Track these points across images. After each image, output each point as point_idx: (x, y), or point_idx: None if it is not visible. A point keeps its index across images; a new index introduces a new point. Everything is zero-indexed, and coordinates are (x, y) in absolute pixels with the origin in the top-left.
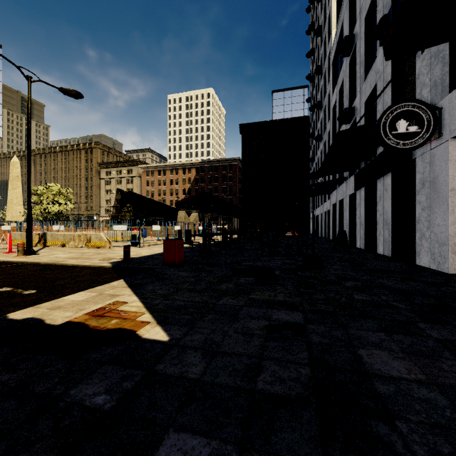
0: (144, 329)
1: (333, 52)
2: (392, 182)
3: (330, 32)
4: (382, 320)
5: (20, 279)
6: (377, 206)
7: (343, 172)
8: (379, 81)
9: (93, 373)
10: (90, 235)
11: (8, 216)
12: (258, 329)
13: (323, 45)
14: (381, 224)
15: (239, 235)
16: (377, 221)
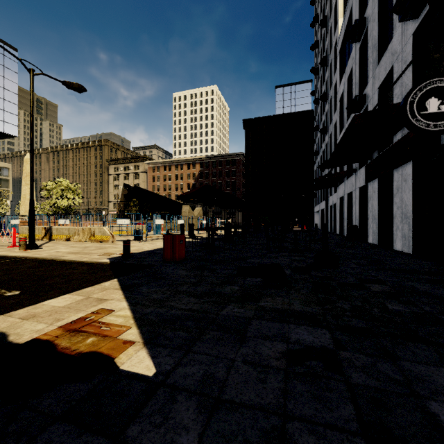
0: (125, 353)
1: (340, 40)
2: (413, 172)
3: (337, 21)
4: (440, 346)
5: (10, 277)
6: (394, 198)
7: (354, 162)
8: (396, 63)
9: (33, 442)
10: (93, 229)
11: (21, 211)
12: (275, 357)
13: (329, 36)
14: (399, 217)
15: (244, 229)
16: (394, 214)
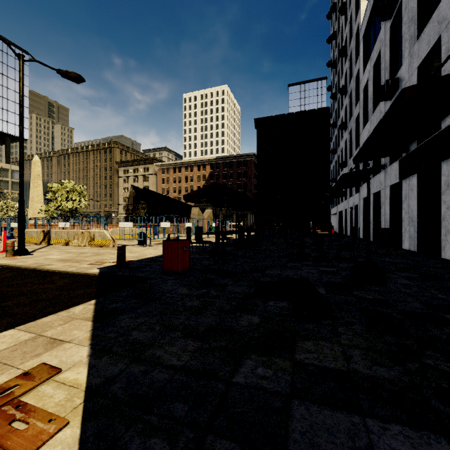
0: None
1: (363, 24)
2: None
3: (359, 5)
4: None
5: None
6: (443, 196)
7: (387, 156)
8: (445, 31)
9: None
10: (93, 233)
11: (29, 214)
12: None
13: (349, 24)
14: None
15: (258, 233)
16: (443, 216)
